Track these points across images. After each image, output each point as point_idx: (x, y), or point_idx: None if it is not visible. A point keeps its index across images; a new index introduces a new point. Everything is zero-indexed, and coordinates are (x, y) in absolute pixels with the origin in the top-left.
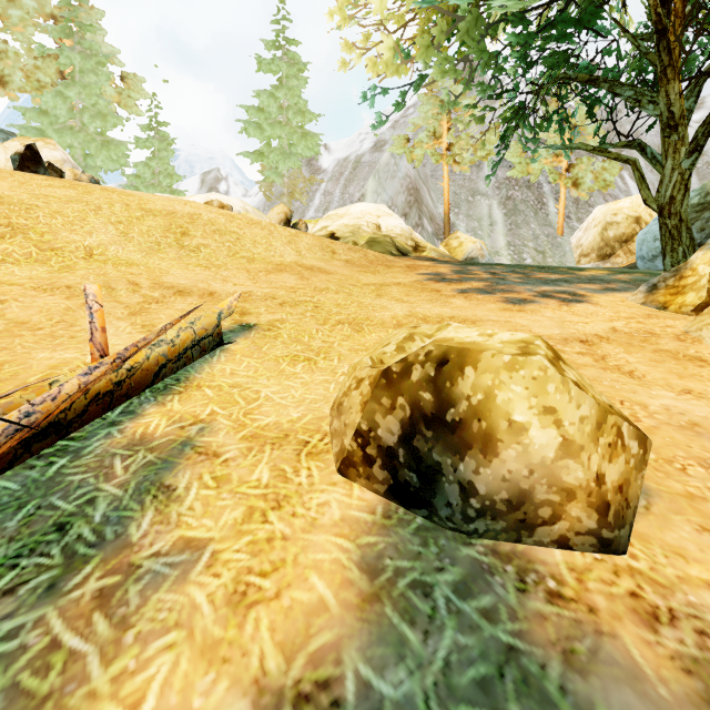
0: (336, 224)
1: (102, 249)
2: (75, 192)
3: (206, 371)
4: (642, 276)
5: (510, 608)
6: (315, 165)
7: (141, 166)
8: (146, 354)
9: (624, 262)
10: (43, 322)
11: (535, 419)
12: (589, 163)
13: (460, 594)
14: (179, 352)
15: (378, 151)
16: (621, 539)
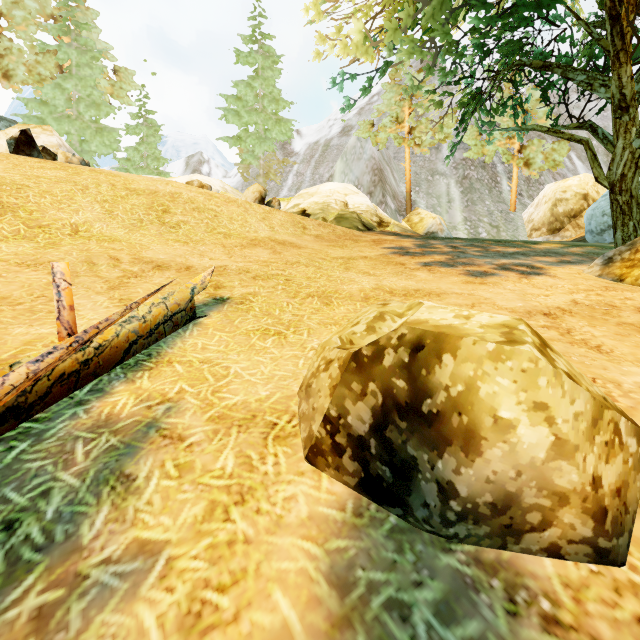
0: (307, 202)
1: (87, 226)
2: (65, 173)
3: (178, 345)
4: (594, 249)
5: (501, 639)
6: (288, 149)
7: (131, 151)
8: (116, 331)
9: (572, 235)
10: (24, 297)
11: (524, 416)
12: (540, 145)
13: (443, 618)
14: (150, 327)
15: (346, 135)
16: (620, 549)
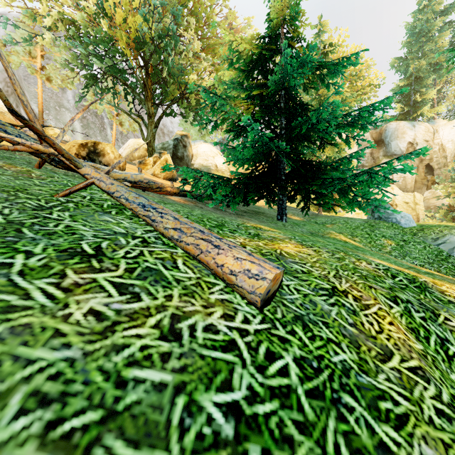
0: None
1: None
2: None
3: None
4: None
5: None
6: None
7: None
8: None
9: None
10: None
11: (111, 152)
12: (127, 116)
13: None
14: None
15: None
16: None
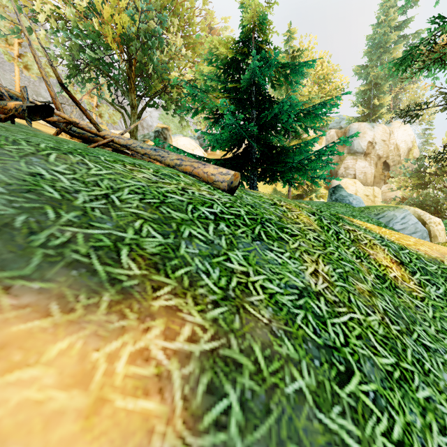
0: None
1: None
2: None
3: None
4: None
5: None
6: None
7: None
8: None
9: None
10: None
11: None
12: (107, 108)
13: None
14: None
15: None
16: None
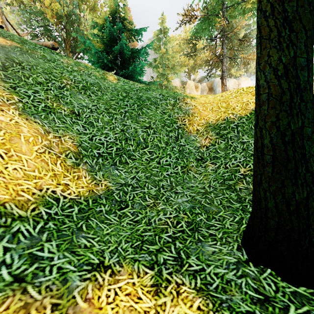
0: None
1: None
2: None
3: None
4: None
5: None
6: None
7: None
8: None
9: None
10: None
11: None
12: None
13: None
14: None
15: None
16: None
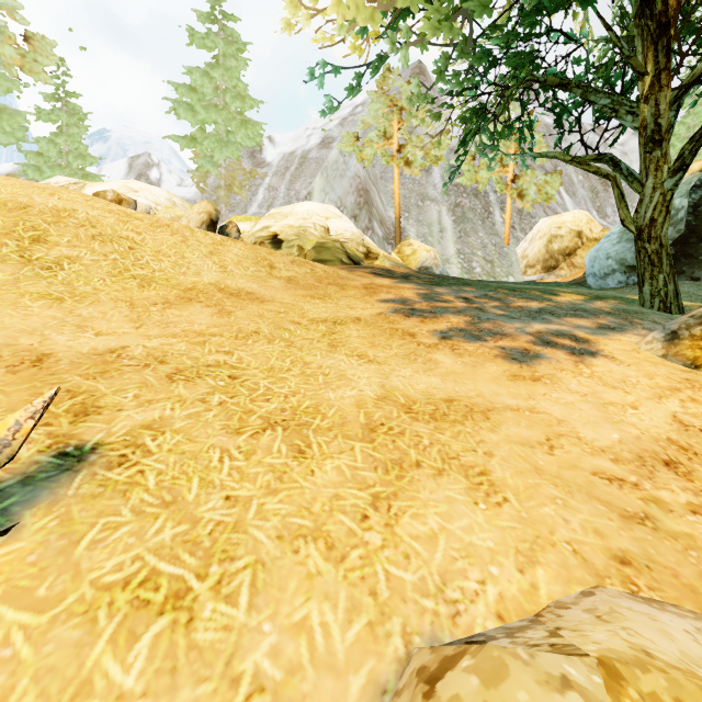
0: (280, 224)
1: None
2: None
3: None
4: (620, 304)
5: None
6: (259, 158)
7: (44, 143)
8: None
9: (567, 275)
10: None
11: None
12: (533, 176)
13: None
14: None
15: (326, 148)
16: None
